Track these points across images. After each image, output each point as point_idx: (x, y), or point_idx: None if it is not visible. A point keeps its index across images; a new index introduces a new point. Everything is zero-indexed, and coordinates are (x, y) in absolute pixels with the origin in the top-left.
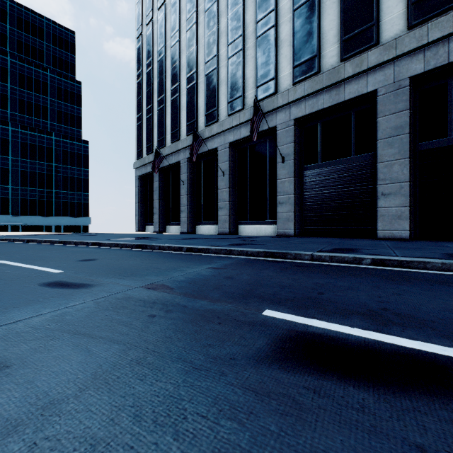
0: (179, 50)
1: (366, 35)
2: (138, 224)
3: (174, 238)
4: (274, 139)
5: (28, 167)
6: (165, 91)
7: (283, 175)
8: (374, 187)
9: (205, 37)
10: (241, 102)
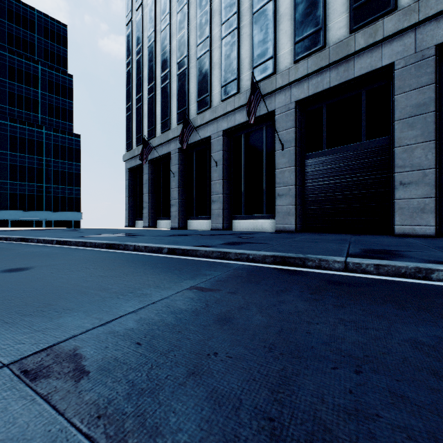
0: (169, 34)
1: (381, 0)
2: (127, 218)
3: (160, 234)
4: (273, 125)
5: (18, 161)
6: (155, 79)
7: (283, 164)
8: (389, 176)
9: (197, 17)
10: (236, 85)
